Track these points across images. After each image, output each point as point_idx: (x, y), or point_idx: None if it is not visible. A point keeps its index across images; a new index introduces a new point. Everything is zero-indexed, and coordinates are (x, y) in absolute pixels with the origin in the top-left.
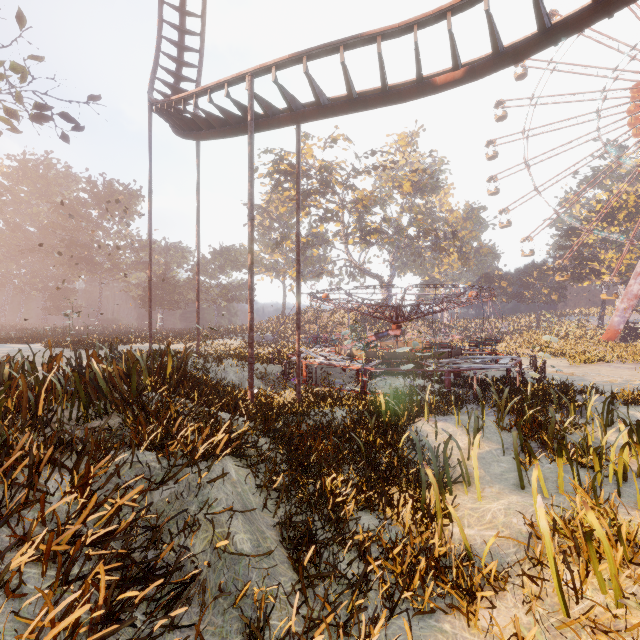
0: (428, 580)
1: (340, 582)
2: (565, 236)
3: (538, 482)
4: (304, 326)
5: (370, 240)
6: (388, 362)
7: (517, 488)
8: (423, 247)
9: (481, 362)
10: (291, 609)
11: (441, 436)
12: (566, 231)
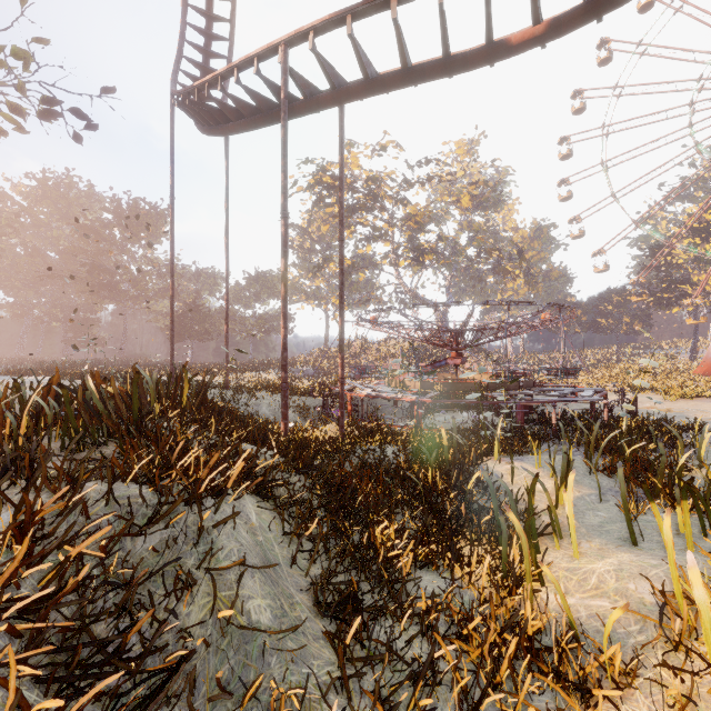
0: (522, 670)
1: (396, 667)
2: (650, 256)
3: (652, 536)
4: (349, 359)
5: (424, 262)
6: (446, 396)
7: (625, 543)
8: (484, 270)
9: (559, 394)
10: (327, 709)
11: (518, 478)
12: (651, 250)
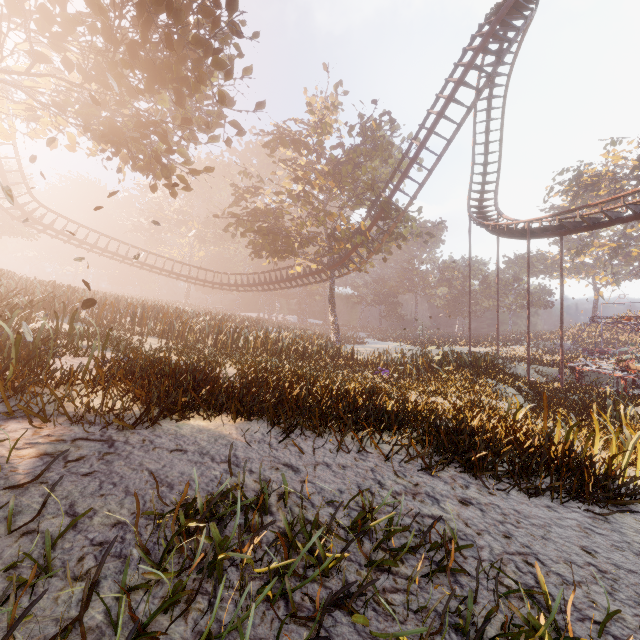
0: None
1: None
2: None
3: None
4: (617, 335)
5: None
6: None
7: None
8: None
9: None
10: None
11: None
12: None
